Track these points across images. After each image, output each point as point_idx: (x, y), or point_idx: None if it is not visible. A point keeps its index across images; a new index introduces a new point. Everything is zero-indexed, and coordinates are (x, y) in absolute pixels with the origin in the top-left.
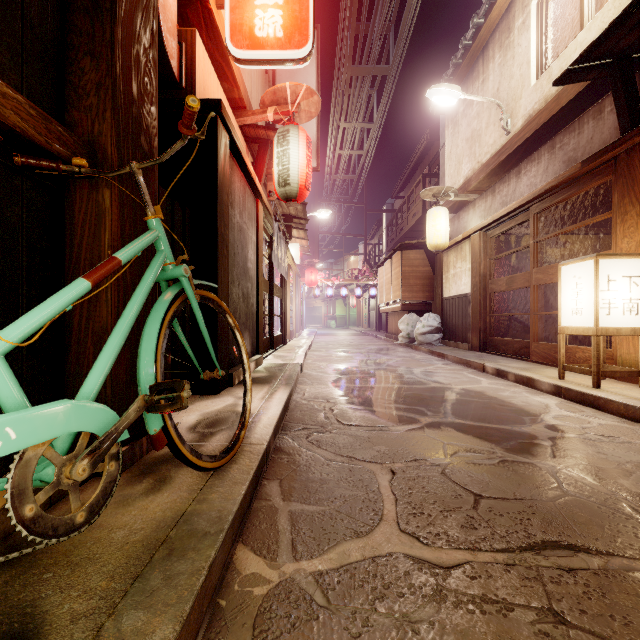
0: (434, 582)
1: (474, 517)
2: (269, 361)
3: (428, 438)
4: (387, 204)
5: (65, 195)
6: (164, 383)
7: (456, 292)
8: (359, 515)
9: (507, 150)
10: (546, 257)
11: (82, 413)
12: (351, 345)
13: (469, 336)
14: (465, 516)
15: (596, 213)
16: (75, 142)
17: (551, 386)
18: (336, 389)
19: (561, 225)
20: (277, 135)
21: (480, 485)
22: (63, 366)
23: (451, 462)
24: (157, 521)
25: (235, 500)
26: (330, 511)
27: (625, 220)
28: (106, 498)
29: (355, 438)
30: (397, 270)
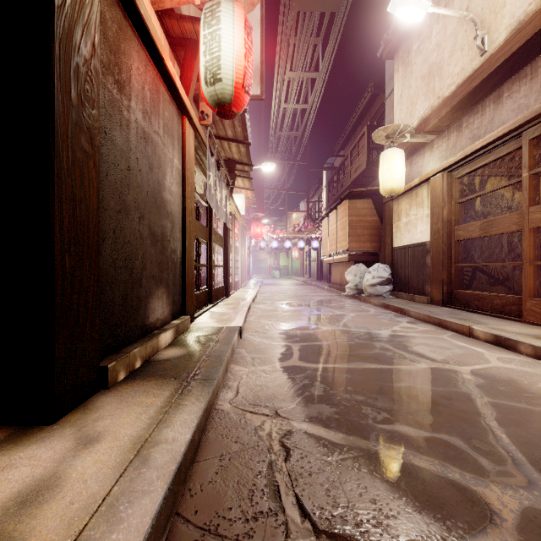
0: None
1: None
2: (200, 322)
3: None
4: (327, 164)
5: None
6: None
7: (410, 241)
8: None
9: (483, 72)
10: (514, 201)
11: None
12: (296, 296)
13: (427, 288)
14: None
15: None
16: None
17: None
18: (287, 376)
19: None
20: (203, 12)
21: None
22: None
23: None
24: None
25: None
26: None
27: None
28: None
29: None
30: (343, 220)
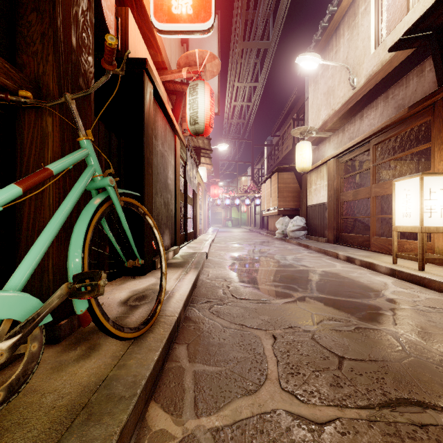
0: (311, 438)
1: (339, 376)
2: (184, 250)
3: (300, 309)
4: (267, 140)
5: (16, 122)
6: (85, 273)
7: (316, 201)
8: (248, 375)
9: (353, 100)
10: (380, 177)
11: (3, 302)
12: (242, 239)
13: (326, 233)
14: (332, 375)
15: (417, 145)
16: (21, 78)
17: (387, 269)
18: (231, 271)
19: (391, 154)
20: (189, 88)
21: (342, 348)
22: (14, 257)
23: (318, 329)
24: (82, 386)
25: (149, 365)
26: (226, 371)
27: (441, 148)
28: (27, 376)
29: (245, 309)
30: (275, 186)
